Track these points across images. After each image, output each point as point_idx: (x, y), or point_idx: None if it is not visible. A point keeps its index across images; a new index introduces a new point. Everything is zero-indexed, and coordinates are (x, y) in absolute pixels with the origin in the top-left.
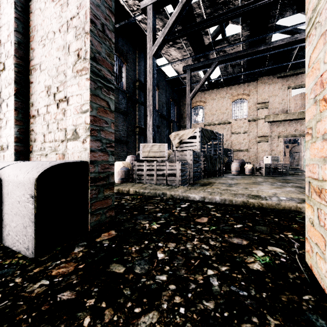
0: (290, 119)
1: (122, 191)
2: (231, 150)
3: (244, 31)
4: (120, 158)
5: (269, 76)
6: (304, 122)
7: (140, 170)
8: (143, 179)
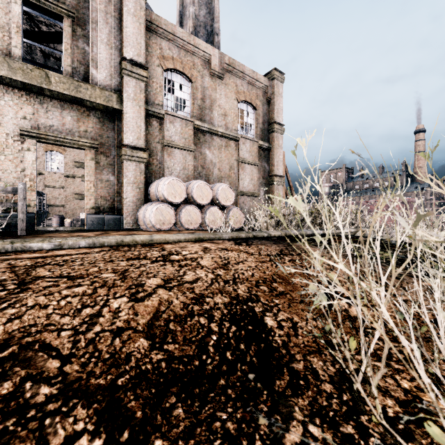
0: None
1: None
2: (47, 205)
3: None
4: None
5: None
6: None
7: None
8: None
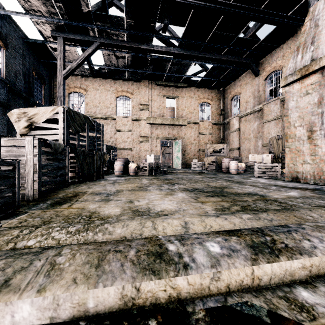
0: (165, 123)
1: None
2: (115, 148)
3: (128, 18)
4: None
5: (150, 81)
6: (174, 128)
7: None
8: None
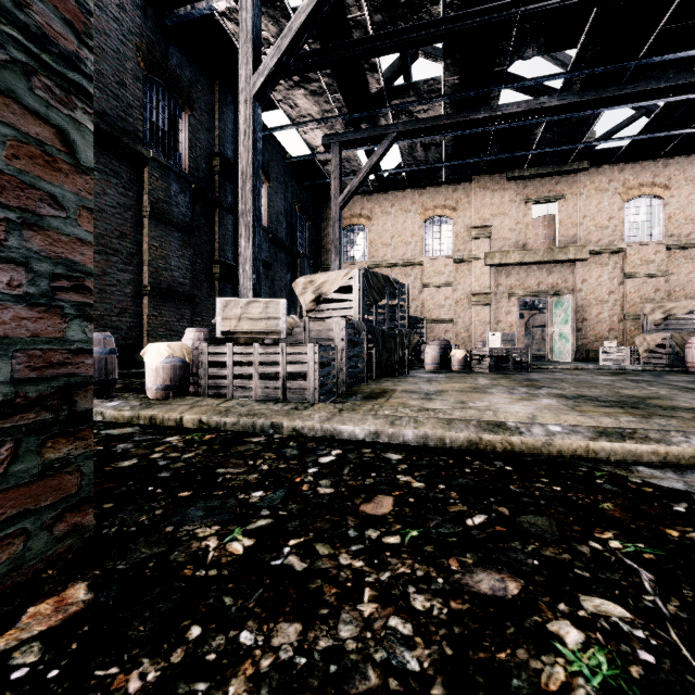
0: (530, 261)
1: (162, 423)
2: (423, 320)
3: (449, 76)
4: (173, 334)
5: (493, 176)
6: (554, 270)
7: (220, 364)
8: (224, 387)
